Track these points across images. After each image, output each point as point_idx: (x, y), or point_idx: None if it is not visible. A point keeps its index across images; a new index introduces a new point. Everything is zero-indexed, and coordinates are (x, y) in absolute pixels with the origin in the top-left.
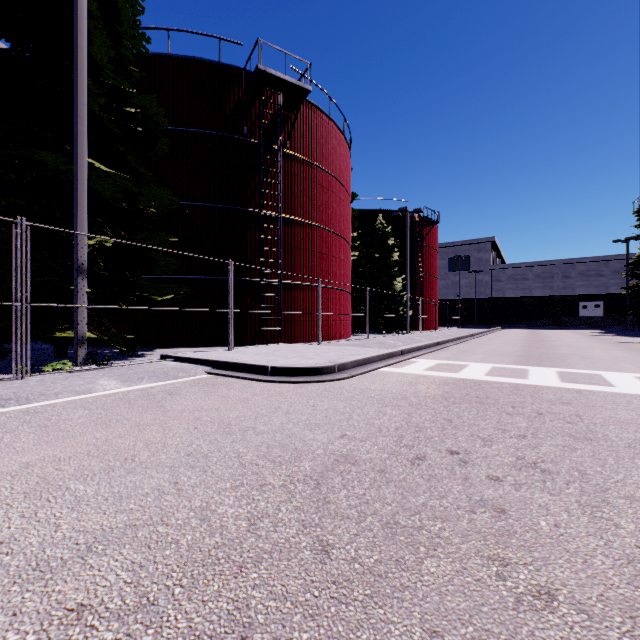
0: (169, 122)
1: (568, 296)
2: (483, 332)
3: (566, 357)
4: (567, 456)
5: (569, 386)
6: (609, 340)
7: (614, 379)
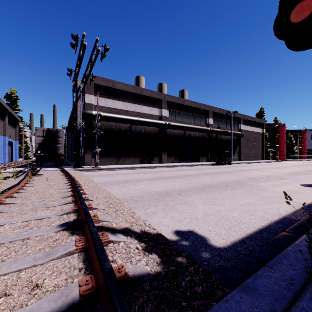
0: None
1: None
2: None
3: None
4: None
5: None
6: None
7: None
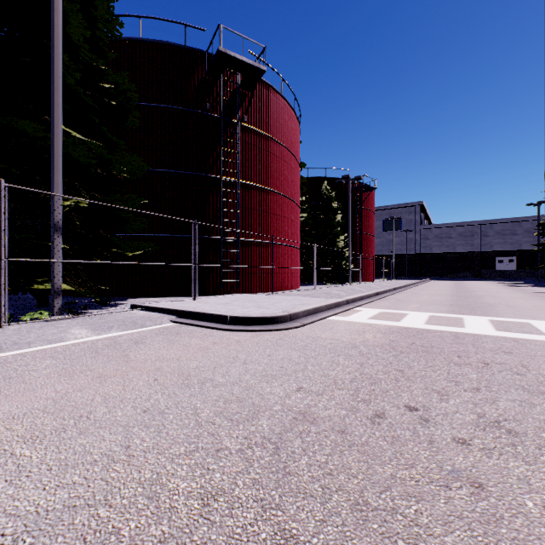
0: (141, 98)
1: (486, 252)
2: (414, 283)
3: (493, 306)
4: (528, 413)
5: (505, 335)
6: (526, 290)
7: (544, 328)
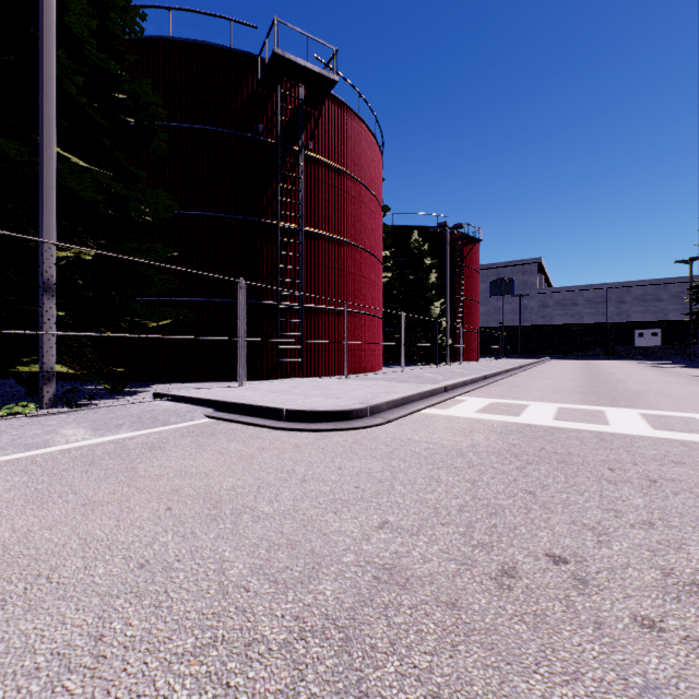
0: (170, 117)
1: (622, 323)
2: (531, 363)
3: (641, 394)
4: None
5: (667, 435)
6: (677, 373)
7: None
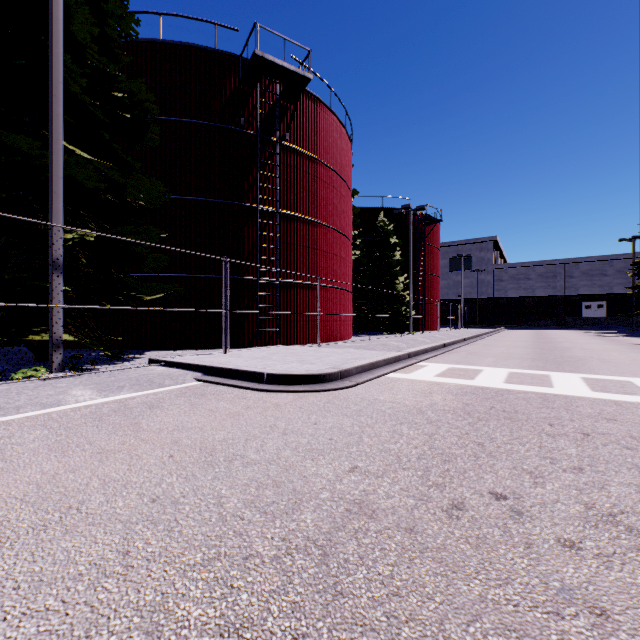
0: (161, 112)
1: (571, 296)
2: (487, 333)
3: (584, 360)
4: None
5: (604, 396)
6: (620, 341)
7: None
